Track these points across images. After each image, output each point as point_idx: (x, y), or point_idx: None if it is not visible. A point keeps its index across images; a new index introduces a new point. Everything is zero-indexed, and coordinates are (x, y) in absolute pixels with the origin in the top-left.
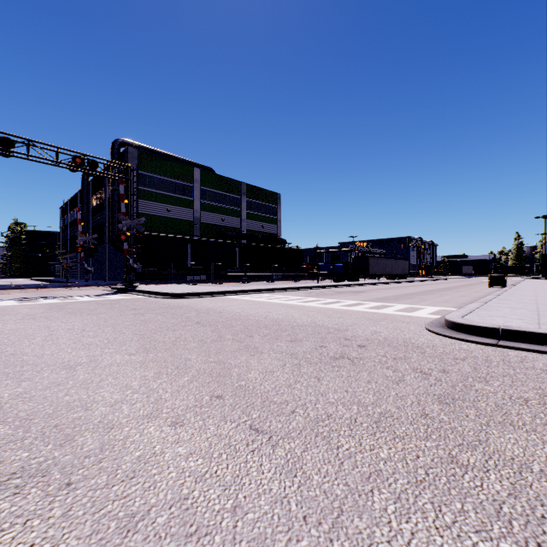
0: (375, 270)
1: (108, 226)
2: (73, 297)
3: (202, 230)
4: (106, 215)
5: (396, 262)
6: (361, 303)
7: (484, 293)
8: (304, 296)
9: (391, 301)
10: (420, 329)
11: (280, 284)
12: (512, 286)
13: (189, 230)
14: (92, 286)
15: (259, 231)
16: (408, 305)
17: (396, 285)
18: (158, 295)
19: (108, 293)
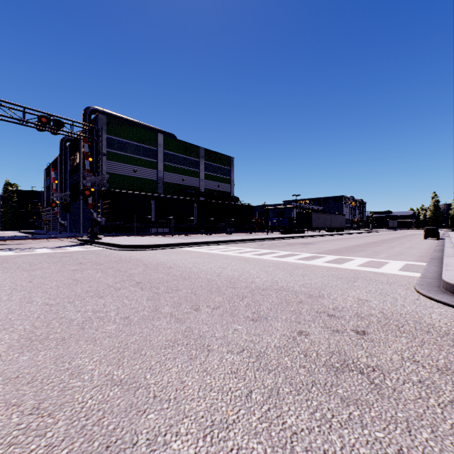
0: (317, 224)
1: (82, 185)
2: (33, 249)
3: (164, 188)
4: (80, 175)
5: (334, 217)
6: (318, 256)
7: (427, 245)
8: (257, 247)
9: (346, 253)
10: (414, 295)
11: (234, 236)
12: (450, 238)
13: (153, 188)
14: (60, 238)
15: (215, 189)
16: (368, 258)
17: (338, 237)
18: (116, 247)
19: (71, 245)
